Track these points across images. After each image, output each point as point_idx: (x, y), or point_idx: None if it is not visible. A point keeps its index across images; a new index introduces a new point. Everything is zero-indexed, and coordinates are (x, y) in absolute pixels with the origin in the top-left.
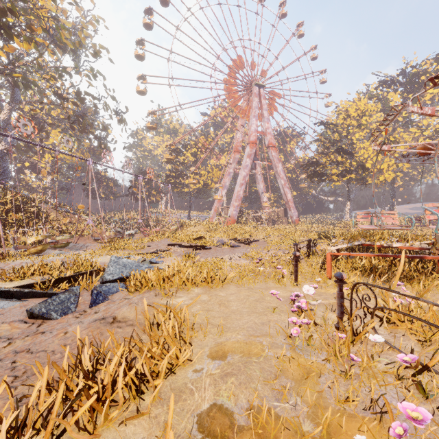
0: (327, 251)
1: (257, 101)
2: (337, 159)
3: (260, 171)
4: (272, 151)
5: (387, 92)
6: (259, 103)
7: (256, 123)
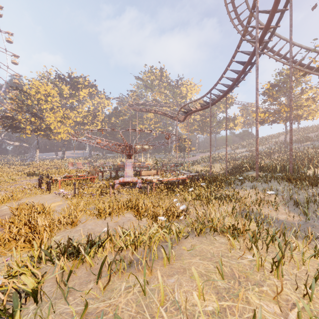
0: (59, 179)
1: None
2: (31, 119)
3: None
4: None
5: (62, 85)
6: None
7: None
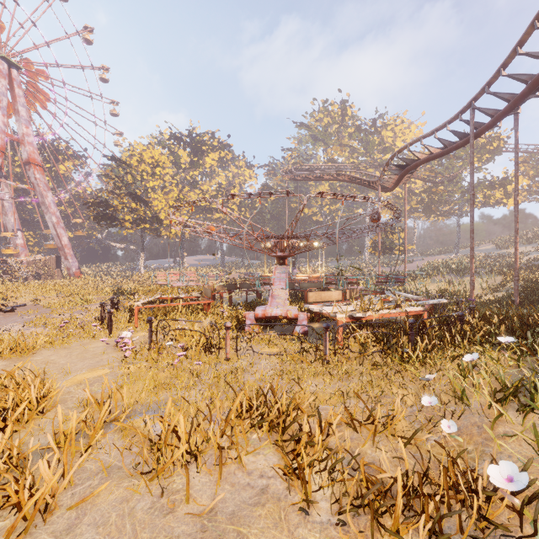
0: (135, 306)
1: (6, 85)
2: (132, 205)
3: (9, 195)
4: (36, 171)
5: (179, 148)
6: (10, 89)
7: (4, 119)
